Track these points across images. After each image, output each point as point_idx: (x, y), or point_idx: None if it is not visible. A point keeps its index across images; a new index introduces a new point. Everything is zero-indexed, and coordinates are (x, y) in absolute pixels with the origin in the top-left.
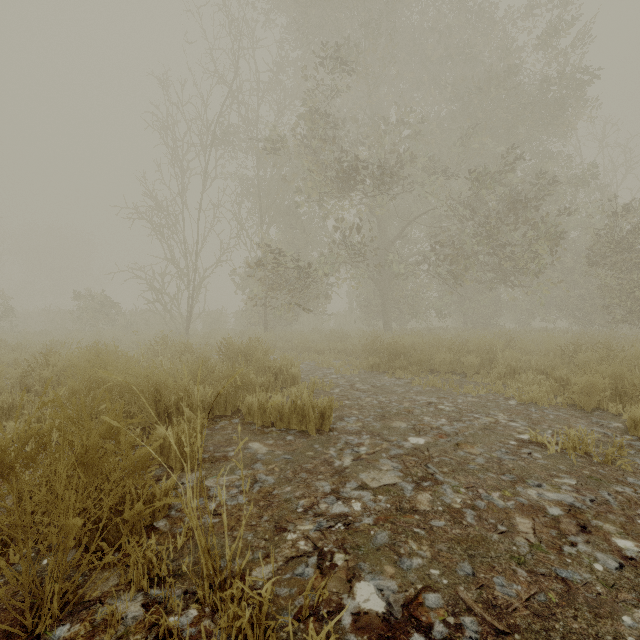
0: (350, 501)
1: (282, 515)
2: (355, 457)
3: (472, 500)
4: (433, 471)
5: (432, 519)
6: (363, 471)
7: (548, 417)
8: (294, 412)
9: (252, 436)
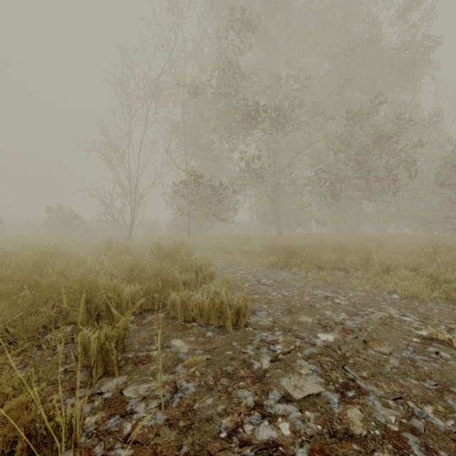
0: (276, 420)
1: (204, 444)
2: (272, 357)
3: (407, 419)
4: (353, 376)
5: (374, 451)
6: (283, 376)
7: (433, 311)
8: (213, 309)
9: (175, 332)
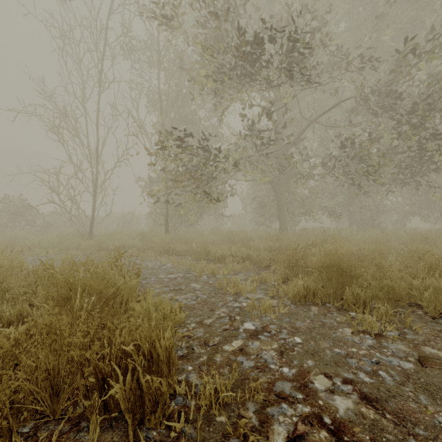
0: None
1: None
2: None
3: None
4: None
5: None
6: None
7: None
8: None
9: None
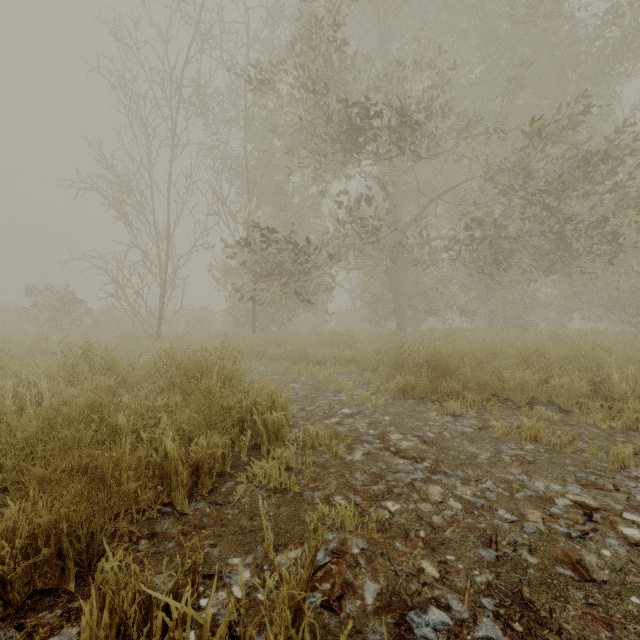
0: None
1: None
2: None
3: None
4: None
5: None
6: None
7: None
8: None
9: None
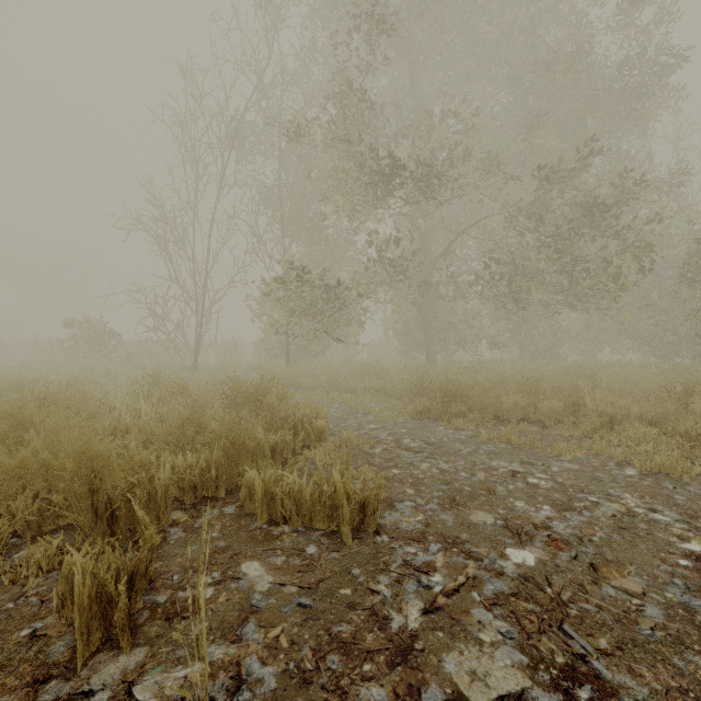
0: None
1: None
2: (426, 603)
3: None
4: (582, 648)
5: None
6: (448, 648)
7: None
8: (319, 501)
9: (250, 546)
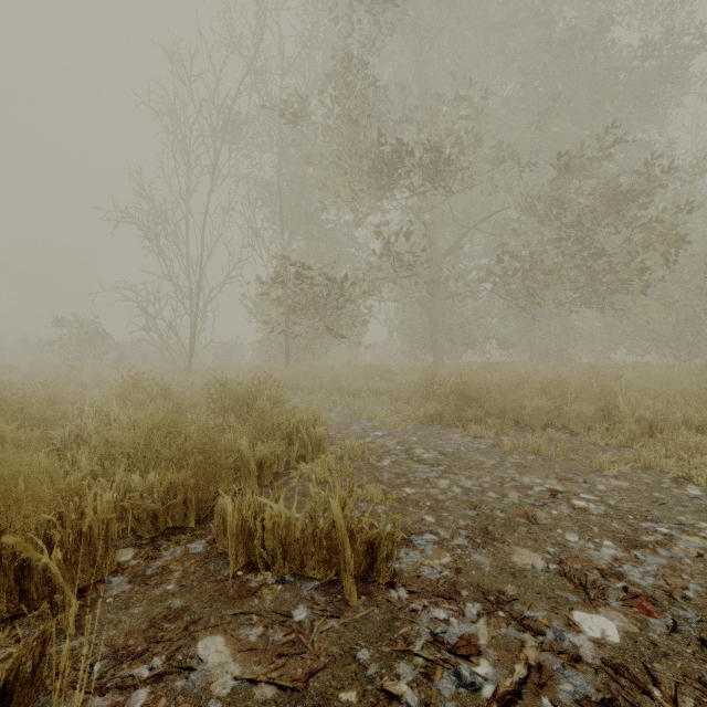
0: None
1: None
2: None
3: None
4: None
5: None
6: None
7: None
8: (312, 540)
9: (215, 607)
